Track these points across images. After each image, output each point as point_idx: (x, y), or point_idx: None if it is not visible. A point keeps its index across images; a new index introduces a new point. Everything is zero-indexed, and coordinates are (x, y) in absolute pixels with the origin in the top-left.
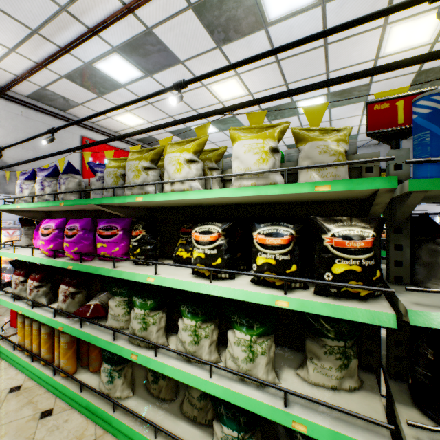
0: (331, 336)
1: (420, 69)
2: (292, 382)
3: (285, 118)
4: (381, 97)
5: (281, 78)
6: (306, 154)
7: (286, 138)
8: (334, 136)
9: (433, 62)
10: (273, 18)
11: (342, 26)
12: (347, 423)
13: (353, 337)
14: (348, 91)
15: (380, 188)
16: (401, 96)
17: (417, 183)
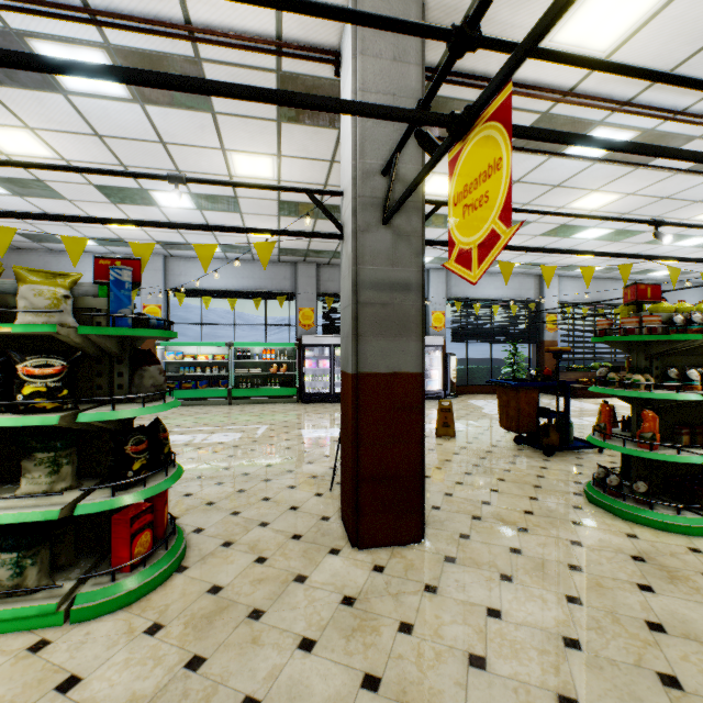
0: (43, 450)
1: (280, 198)
2: (3, 500)
3: (140, 206)
4: (135, 247)
5: (113, 156)
6: (23, 294)
7: (152, 231)
8: (54, 282)
9: (288, 197)
10: (74, 89)
11: (99, 171)
12: (37, 506)
13: (67, 447)
14: (215, 197)
15: (48, 332)
16: (120, 258)
17: (85, 329)
